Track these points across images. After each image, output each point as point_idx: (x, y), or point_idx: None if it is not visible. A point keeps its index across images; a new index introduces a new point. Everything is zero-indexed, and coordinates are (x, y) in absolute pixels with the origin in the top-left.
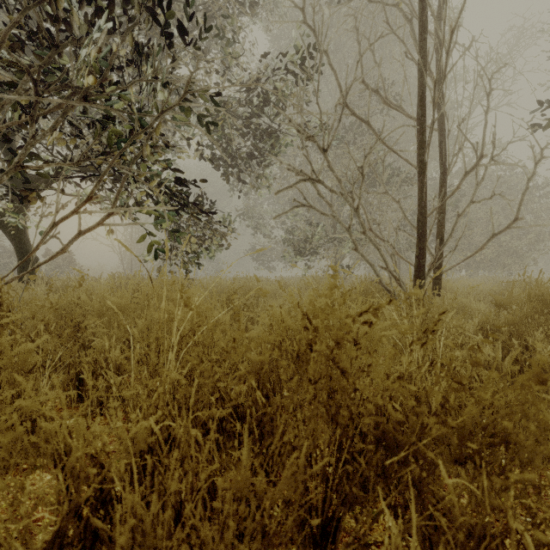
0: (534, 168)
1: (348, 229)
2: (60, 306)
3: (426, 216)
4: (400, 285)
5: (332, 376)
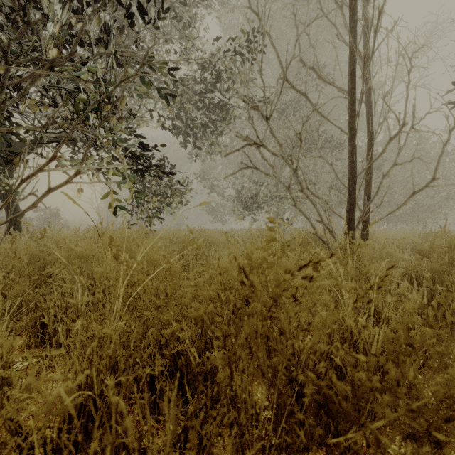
0: (448, 134)
1: (288, 187)
2: (34, 254)
3: (356, 176)
4: (333, 236)
5: (268, 336)
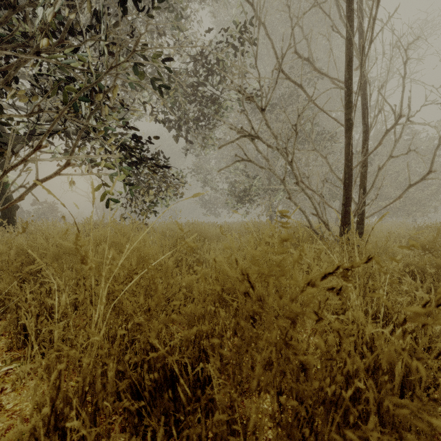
0: None
1: (283, 180)
2: (23, 248)
3: (352, 169)
4: (329, 229)
5: (284, 368)
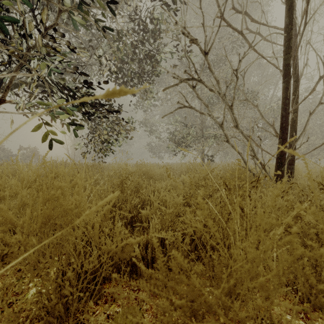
0: None
1: (221, 124)
2: None
3: (289, 113)
4: (265, 170)
5: None
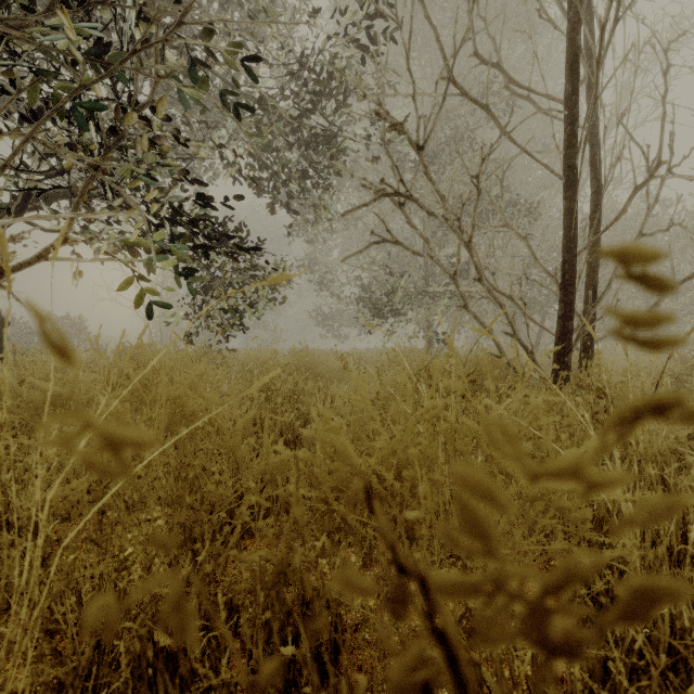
0: None
1: (453, 275)
2: None
3: (576, 254)
4: (534, 361)
5: None
